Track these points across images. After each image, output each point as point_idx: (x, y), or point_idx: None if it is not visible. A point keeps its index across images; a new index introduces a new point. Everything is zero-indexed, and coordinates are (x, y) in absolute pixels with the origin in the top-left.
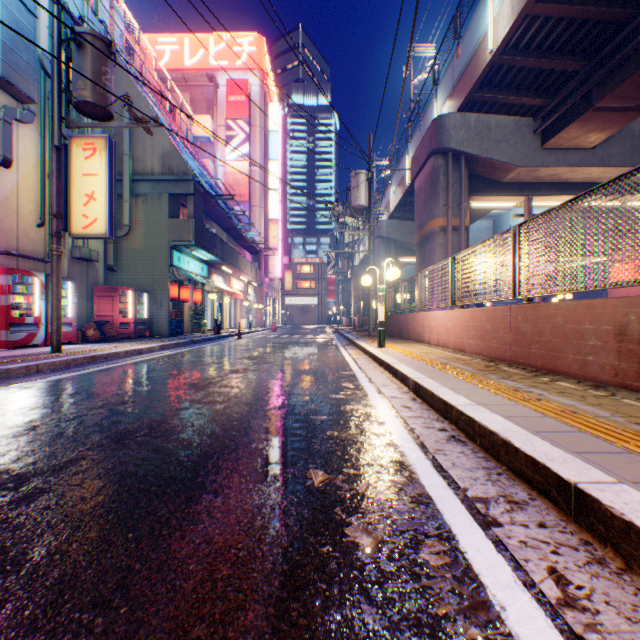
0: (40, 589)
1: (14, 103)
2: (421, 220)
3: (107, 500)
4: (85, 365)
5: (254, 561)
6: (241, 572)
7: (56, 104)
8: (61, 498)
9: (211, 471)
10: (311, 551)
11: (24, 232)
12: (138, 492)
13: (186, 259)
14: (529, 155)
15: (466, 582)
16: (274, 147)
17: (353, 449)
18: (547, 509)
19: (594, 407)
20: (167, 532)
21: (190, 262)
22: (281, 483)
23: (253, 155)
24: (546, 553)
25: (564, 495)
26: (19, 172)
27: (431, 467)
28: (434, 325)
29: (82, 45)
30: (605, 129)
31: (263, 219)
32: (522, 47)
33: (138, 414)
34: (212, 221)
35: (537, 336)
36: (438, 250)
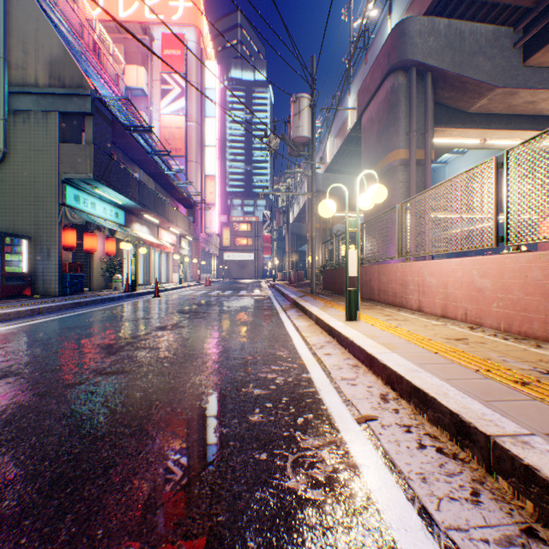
0: None
1: None
2: (373, 157)
3: None
4: None
5: None
6: None
7: None
8: None
9: None
10: None
11: None
12: None
13: (89, 199)
14: (509, 73)
15: None
16: (211, 104)
17: None
18: None
19: None
20: None
21: (96, 204)
22: None
23: (189, 110)
24: None
25: None
26: None
27: None
28: (435, 282)
29: None
30: None
31: (199, 174)
32: None
33: None
34: (134, 163)
35: None
36: (398, 189)
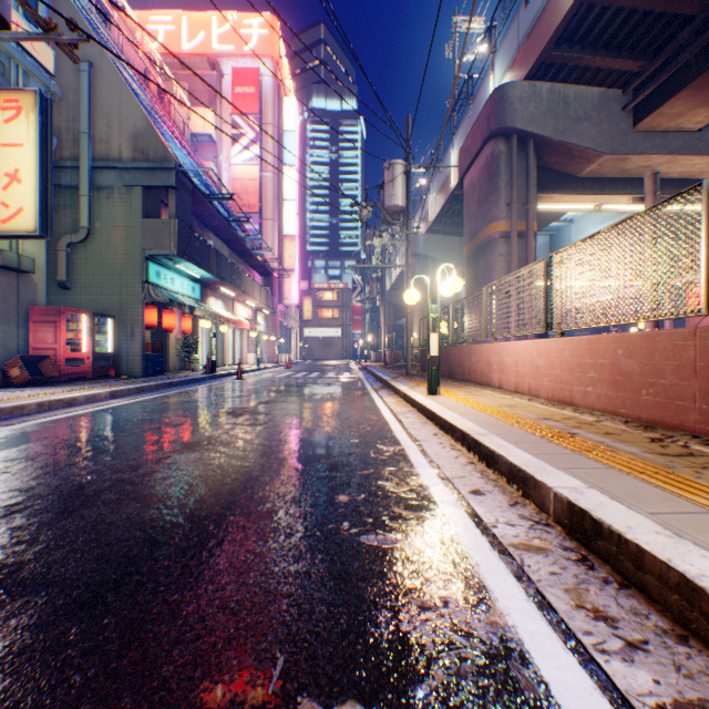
0: None
1: None
2: (474, 226)
3: None
4: None
5: None
6: None
7: None
8: None
9: None
10: None
11: None
12: None
13: (169, 275)
14: (618, 138)
15: None
16: (290, 150)
17: None
18: None
19: None
20: None
21: (175, 279)
22: None
23: (265, 158)
24: None
25: None
26: None
27: None
28: (510, 362)
29: None
30: None
31: (277, 235)
32: None
33: None
34: (208, 230)
35: None
36: (498, 263)
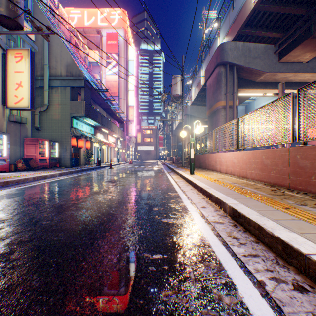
0: None
1: None
2: (211, 103)
3: None
4: None
5: None
6: None
7: None
8: None
9: None
10: None
11: None
12: None
13: (81, 124)
14: (272, 66)
15: None
16: (131, 68)
17: None
18: None
19: None
20: None
21: (83, 126)
22: None
23: (120, 72)
24: None
25: None
26: None
27: None
28: (223, 161)
29: None
30: None
31: (126, 105)
32: None
33: None
34: (97, 104)
35: None
36: (221, 119)
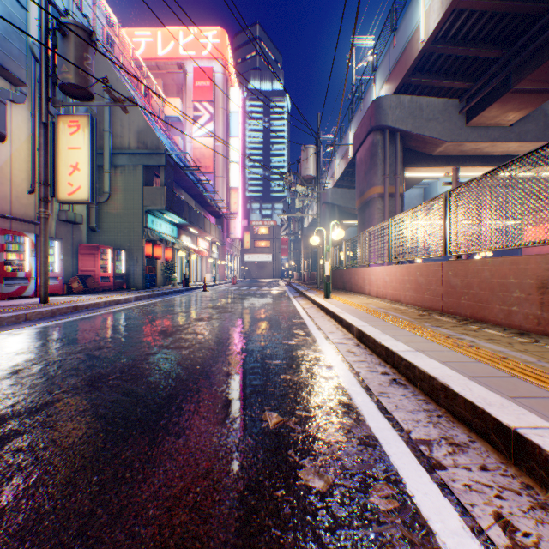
0: (2, 536)
1: (8, 85)
2: (362, 188)
3: (76, 442)
4: (69, 314)
5: (211, 506)
6: (198, 518)
7: (43, 86)
8: (33, 440)
9: (174, 413)
10: (266, 495)
11: (17, 198)
12: (106, 434)
13: (158, 222)
14: (455, 131)
15: (416, 528)
16: (235, 125)
17: (304, 392)
18: (487, 452)
19: (521, 353)
20: (130, 475)
21: (162, 224)
22: (238, 425)
23: (217, 132)
24: (490, 497)
25: (504, 439)
26: (12, 146)
27: (376, 409)
28: (374, 279)
29: (66, 34)
30: (522, 109)
31: (225, 187)
32: (450, 37)
33: (111, 359)
34: (181, 189)
35: (466, 289)
36: (377, 214)
